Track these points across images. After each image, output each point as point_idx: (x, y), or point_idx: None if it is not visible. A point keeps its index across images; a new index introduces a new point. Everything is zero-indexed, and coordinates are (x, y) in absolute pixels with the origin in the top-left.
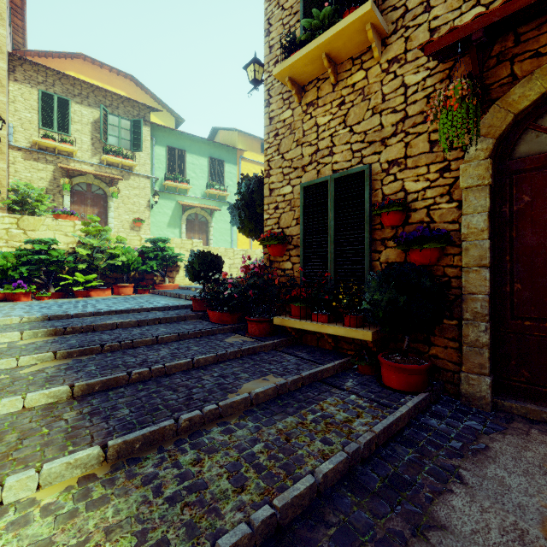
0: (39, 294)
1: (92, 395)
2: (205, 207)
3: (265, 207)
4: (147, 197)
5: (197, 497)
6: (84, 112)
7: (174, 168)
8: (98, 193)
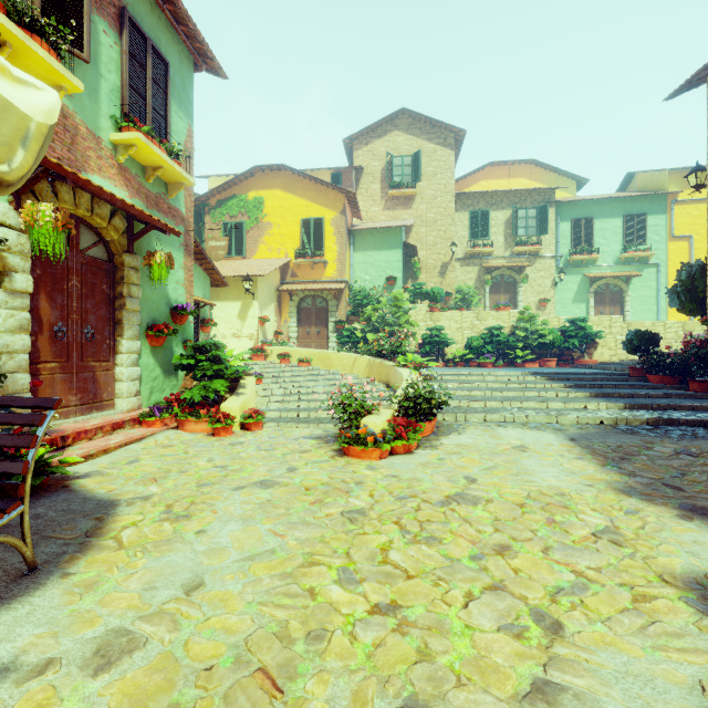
0: (497, 364)
1: (599, 398)
2: (619, 275)
3: (707, 294)
4: (551, 276)
5: (669, 415)
6: (498, 216)
7: (580, 240)
8: (509, 281)
